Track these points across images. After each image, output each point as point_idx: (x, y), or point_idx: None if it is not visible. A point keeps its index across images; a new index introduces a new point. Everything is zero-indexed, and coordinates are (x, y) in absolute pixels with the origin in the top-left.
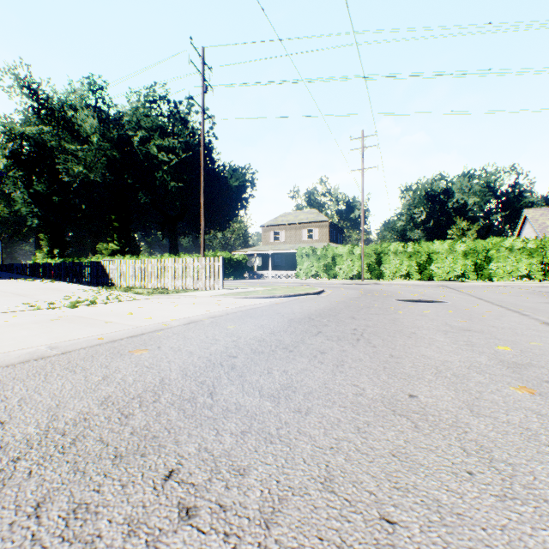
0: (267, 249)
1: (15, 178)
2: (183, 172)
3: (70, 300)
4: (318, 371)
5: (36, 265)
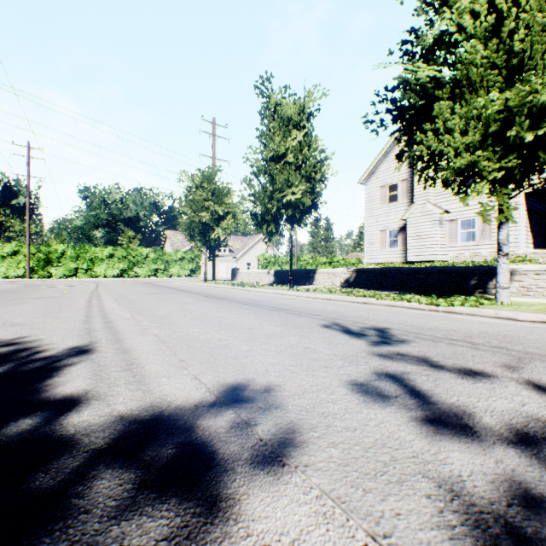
0: None
1: None
2: None
3: None
4: (8, 295)
5: None
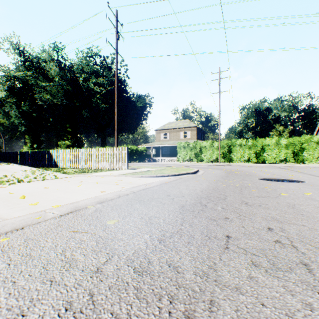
0: (158, 144)
1: (11, 103)
2: (108, 98)
3: (3, 179)
4: None
5: (11, 153)
